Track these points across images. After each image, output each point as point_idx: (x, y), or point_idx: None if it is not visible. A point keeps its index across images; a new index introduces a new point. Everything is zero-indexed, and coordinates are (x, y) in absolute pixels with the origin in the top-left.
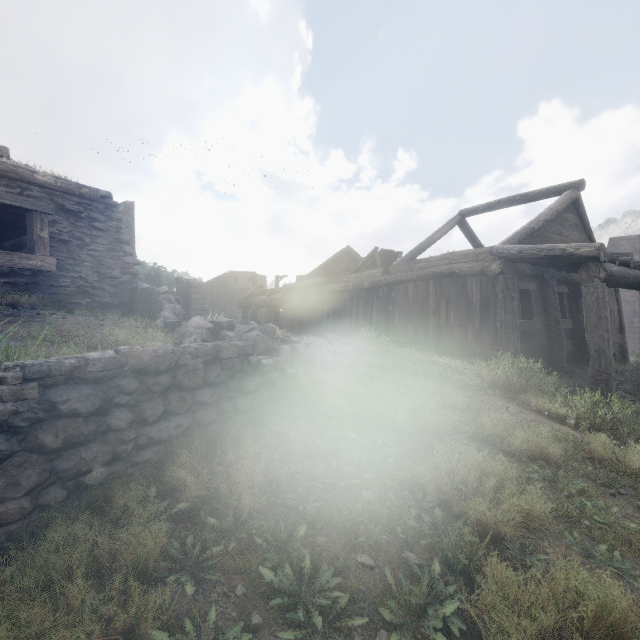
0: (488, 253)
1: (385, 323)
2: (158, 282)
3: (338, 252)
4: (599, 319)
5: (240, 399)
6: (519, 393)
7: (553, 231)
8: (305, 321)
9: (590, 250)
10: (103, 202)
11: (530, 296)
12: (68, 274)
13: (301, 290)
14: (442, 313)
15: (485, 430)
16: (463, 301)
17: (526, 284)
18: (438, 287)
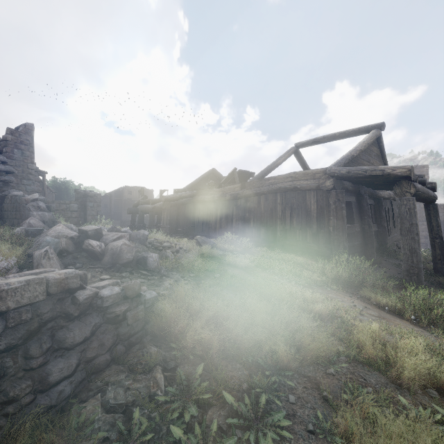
0: (323, 173)
1: (242, 226)
2: (67, 193)
3: (206, 172)
4: (411, 225)
5: (53, 363)
6: (357, 287)
7: (364, 159)
8: (181, 224)
9: (404, 171)
10: None
11: (352, 206)
12: None
13: (177, 200)
14: (287, 219)
15: (364, 350)
16: (303, 210)
17: (349, 197)
18: (284, 199)
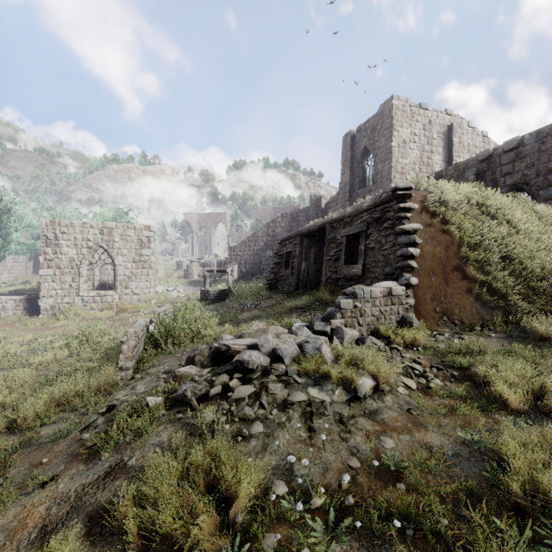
0: None
1: None
2: None
3: None
4: None
5: None
6: None
7: None
8: None
9: None
10: (394, 198)
11: None
12: (370, 275)
13: None
14: None
15: None
16: None
17: None
18: None
